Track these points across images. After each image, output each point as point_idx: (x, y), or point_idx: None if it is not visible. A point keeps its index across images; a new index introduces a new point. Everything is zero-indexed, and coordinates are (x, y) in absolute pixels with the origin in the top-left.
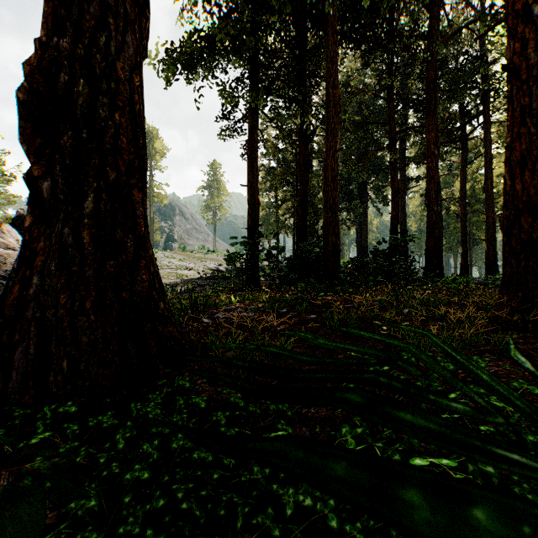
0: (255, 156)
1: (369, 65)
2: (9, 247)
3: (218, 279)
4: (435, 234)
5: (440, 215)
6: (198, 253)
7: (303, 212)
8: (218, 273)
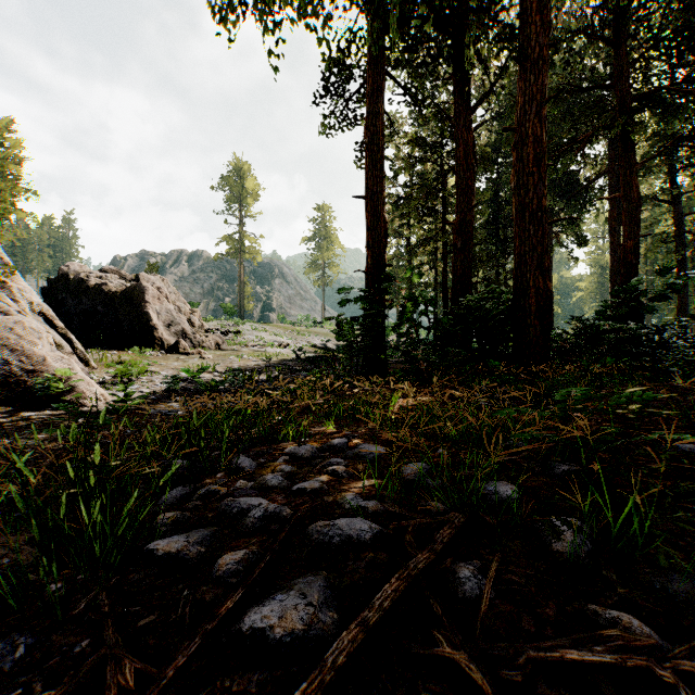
0: (378, 144)
1: None
2: (2, 310)
3: (320, 361)
4: None
5: (683, 258)
6: (301, 325)
7: (465, 242)
8: (325, 352)
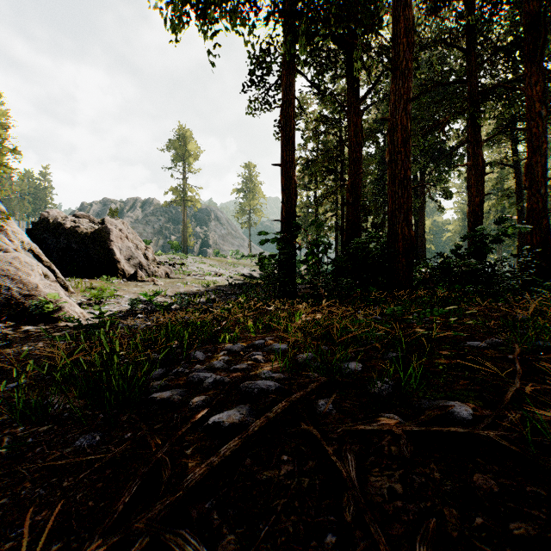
0: (290, 126)
1: (440, 9)
2: (2, 249)
3: (247, 287)
4: (540, 225)
5: (522, 208)
6: (232, 258)
7: (355, 199)
8: (251, 280)
